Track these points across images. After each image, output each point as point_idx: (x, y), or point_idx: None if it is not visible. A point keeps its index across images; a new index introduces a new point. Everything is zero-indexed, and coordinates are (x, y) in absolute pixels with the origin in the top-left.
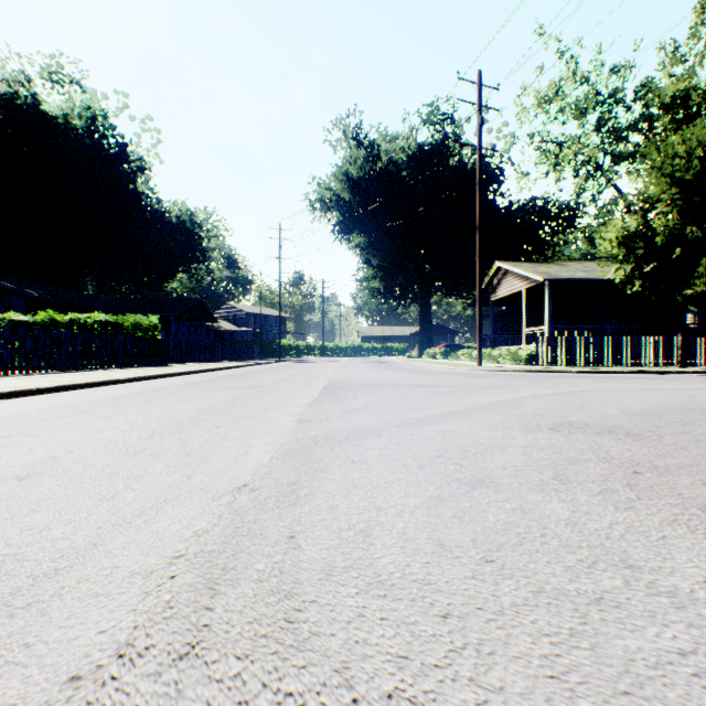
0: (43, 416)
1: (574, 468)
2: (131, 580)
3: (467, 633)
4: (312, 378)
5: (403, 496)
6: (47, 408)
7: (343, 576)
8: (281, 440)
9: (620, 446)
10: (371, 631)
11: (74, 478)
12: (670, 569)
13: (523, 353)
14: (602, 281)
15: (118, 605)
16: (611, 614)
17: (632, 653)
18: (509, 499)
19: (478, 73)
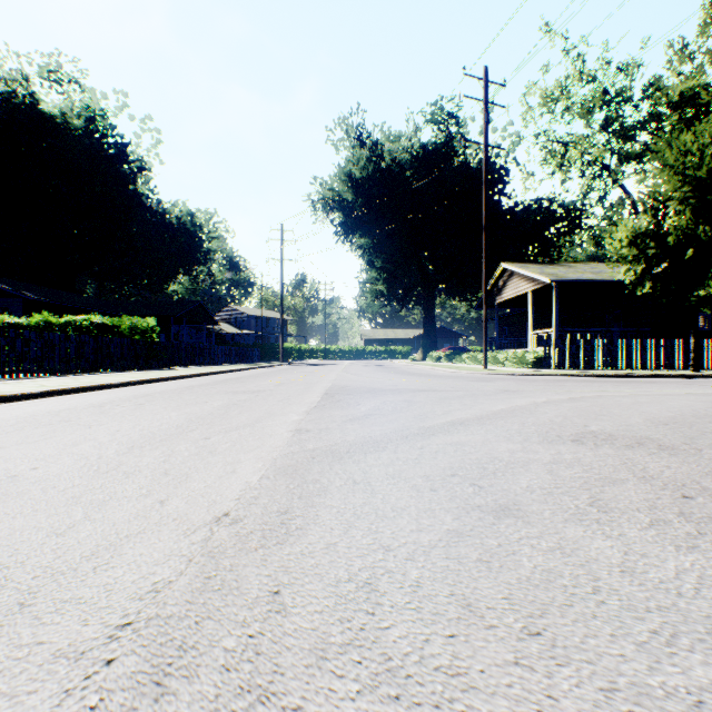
0: (19, 425)
1: (611, 490)
2: (51, 668)
3: None
4: (313, 383)
5: (415, 531)
6: (27, 416)
7: (340, 660)
8: (275, 454)
9: (657, 462)
10: None
11: (27, 504)
12: None
13: (530, 356)
14: (611, 283)
15: None
16: None
17: None
18: (543, 534)
19: (484, 69)
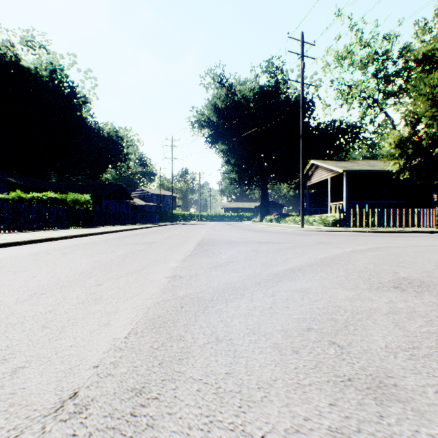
0: None
1: None
2: None
3: None
4: (190, 236)
5: (290, 432)
6: None
7: None
8: (149, 303)
9: None
10: None
11: None
12: None
13: (330, 219)
14: (381, 172)
15: None
16: None
17: None
18: None
19: (301, 34)
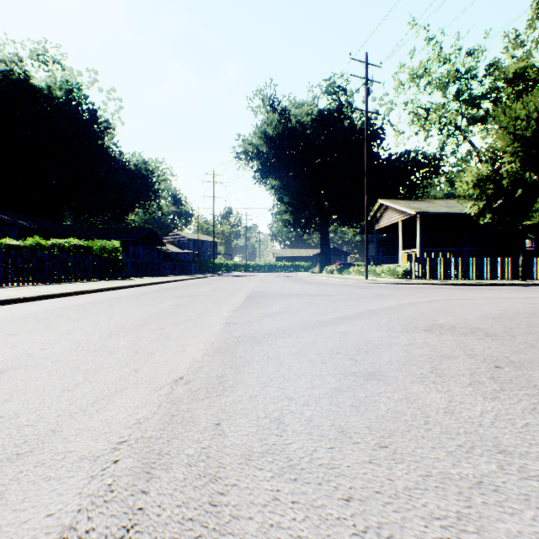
0: (26, 319)
1: (446, 363)
2: (80, 465)
3: (367, 517)
4: (238, 289)
5: (309, 388)
6: (30, 313)
7: (260, 460)
8: (212, 339)
9: (482, 344)
10: (284, 514)
11: (43, 371)
12: (536, 454)
13: (400, 270)
14: (461, 215)
15: (66, 488)
16: (491, 498)
17: (514, 537)
18: (396, 390)
19: (365, 54)
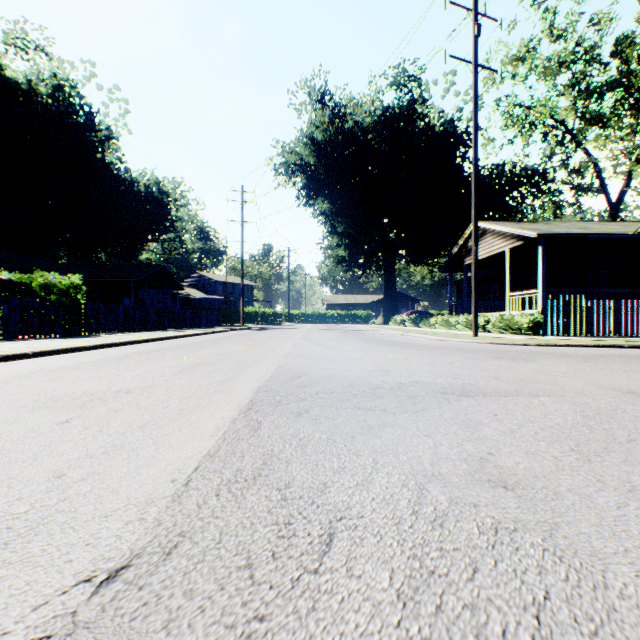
0: None
1: None
2: None
3: None
4: (249, 363)
5: None
6: None
7: None
8: None
9: None
10: None
11: None
12: None
13: (522, 320)
14: (601, 239)
15: None
16: None
17: None
18: None
19: None
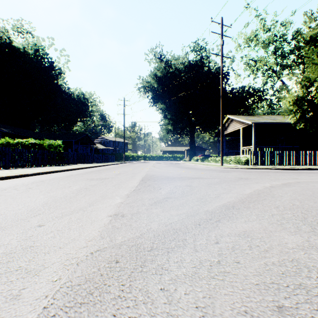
0: None
1: None
2: None
3: None
4: (136, 173)
5: None
6: None
7: None
8: (81, 254)
9: None
10: None
11: None
12: None
13: (243, 159)
14: (280, 124)
15: None
16: None
17: None
18: None
19: (221, 18)
